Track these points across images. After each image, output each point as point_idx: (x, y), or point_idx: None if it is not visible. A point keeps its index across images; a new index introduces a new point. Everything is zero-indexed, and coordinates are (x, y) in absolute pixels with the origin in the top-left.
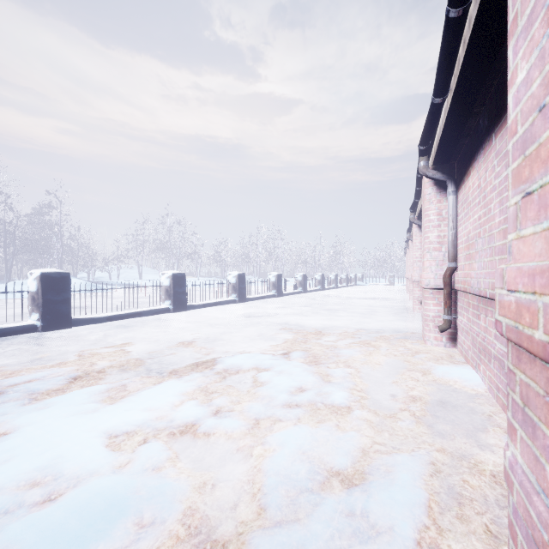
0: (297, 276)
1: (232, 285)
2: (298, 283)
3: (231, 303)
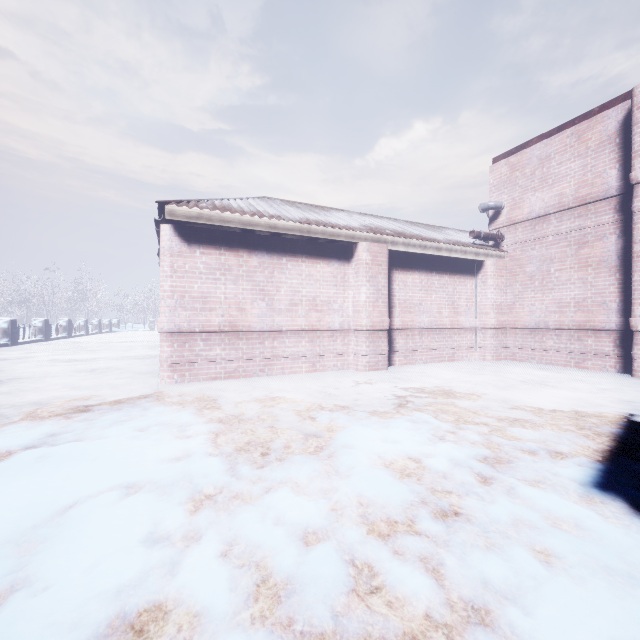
0: (35, 322)
1: None
2: (38, 330)
3: None
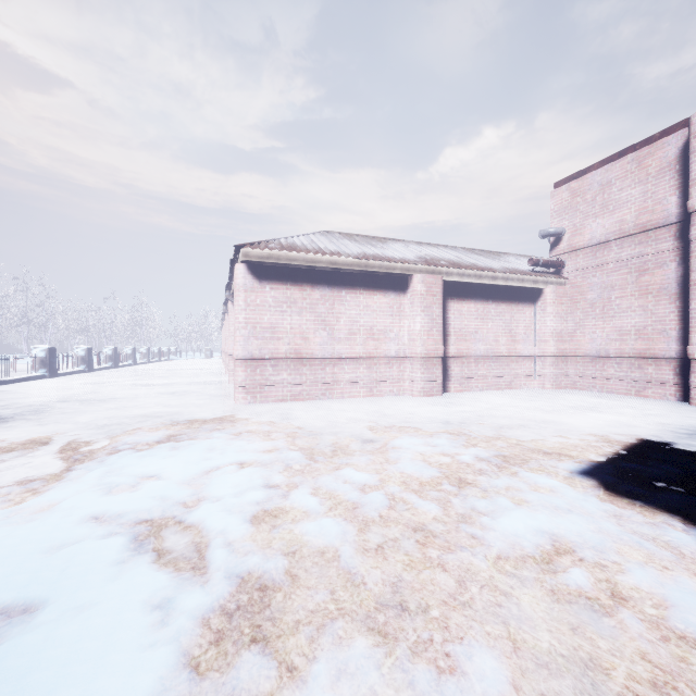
0: (106, 350)
1: (41, 359)
2: (108, 357)
3: (41, 378)
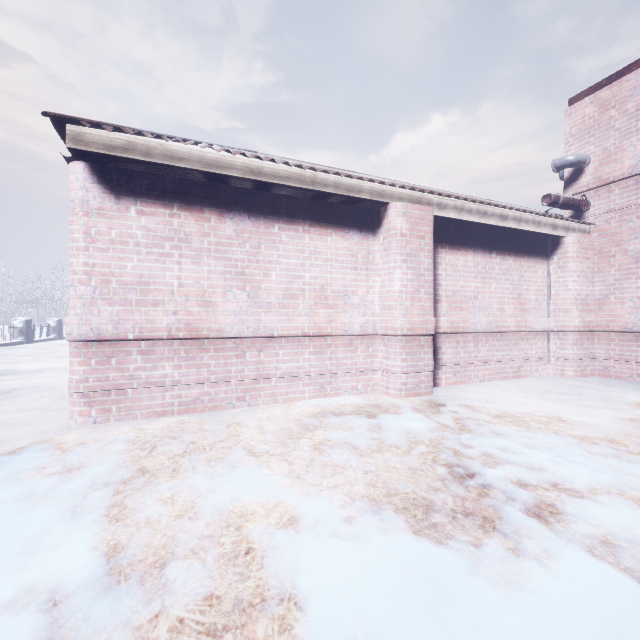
0: (15, 322)
1: None
2: (18, 331)
3: None
